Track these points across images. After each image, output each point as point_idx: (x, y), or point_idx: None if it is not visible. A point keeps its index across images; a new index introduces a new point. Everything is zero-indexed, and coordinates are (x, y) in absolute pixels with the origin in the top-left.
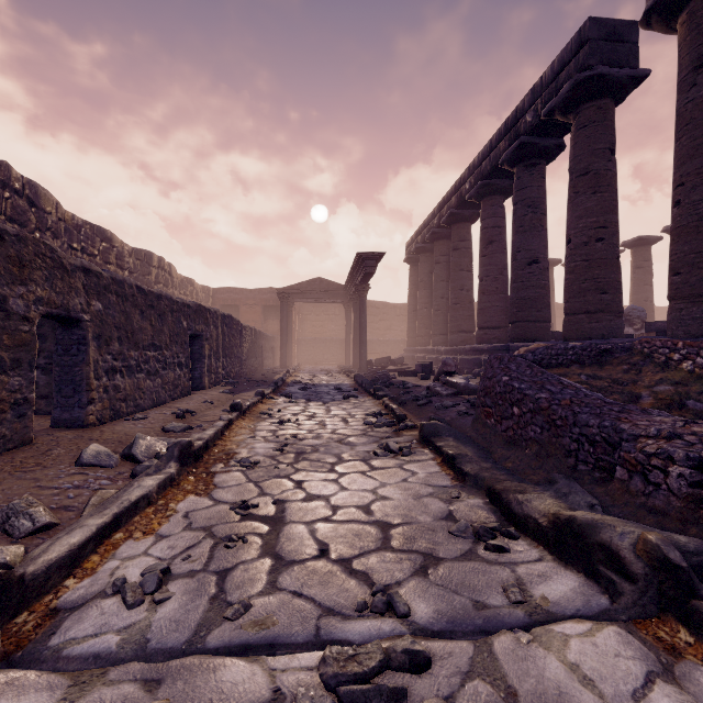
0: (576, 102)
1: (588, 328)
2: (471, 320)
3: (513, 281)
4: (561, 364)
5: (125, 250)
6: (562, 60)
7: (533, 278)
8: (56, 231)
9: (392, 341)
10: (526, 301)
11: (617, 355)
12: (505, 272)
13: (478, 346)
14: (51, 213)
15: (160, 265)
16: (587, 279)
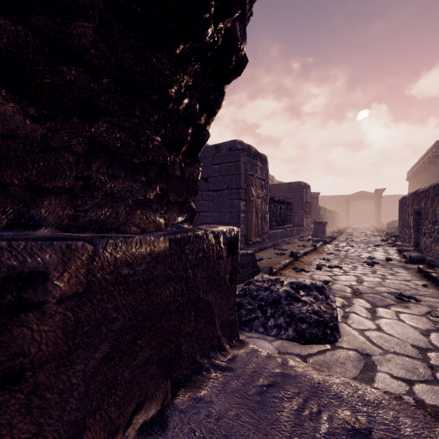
0: (436, 158)
1: None
2: None
3: None
4: None
5: None
6: (433, 146)
7: None
8: None
9: None
10: None
11: None
12: None
13: None
14: None
15: None
16: None
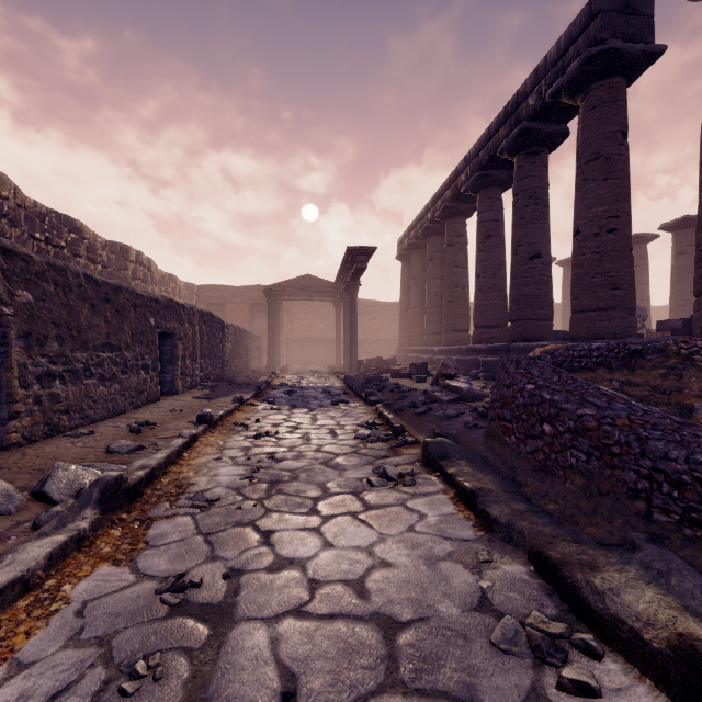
0: (585, 81)
1: (599, 327)
2: (467, 318)
3: (513, 277)
4: (585, 367)
5: (98, 243)
6: (570, 36)
7: (535, 273)
8: (14, 218)
9: (384, 340)
10: (528, 298)
11: (649, 357)
12: (503, 268)
13: (475, 346)
14: (7, 198)
15: (138, 259)
16: (597, 273)
